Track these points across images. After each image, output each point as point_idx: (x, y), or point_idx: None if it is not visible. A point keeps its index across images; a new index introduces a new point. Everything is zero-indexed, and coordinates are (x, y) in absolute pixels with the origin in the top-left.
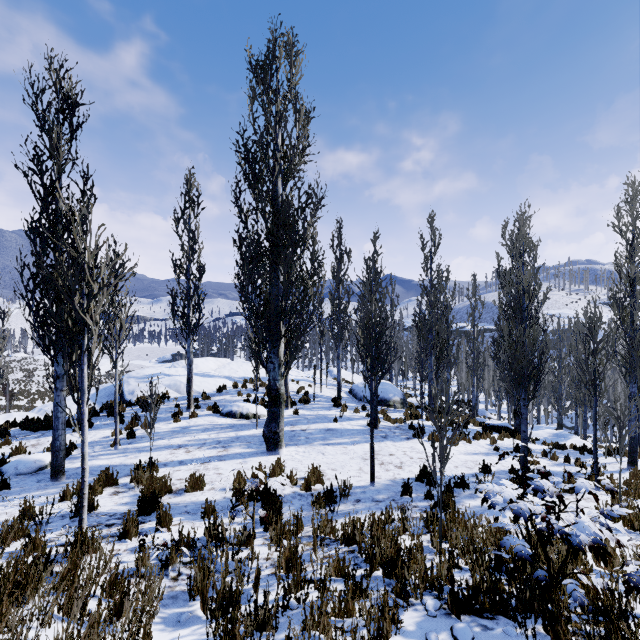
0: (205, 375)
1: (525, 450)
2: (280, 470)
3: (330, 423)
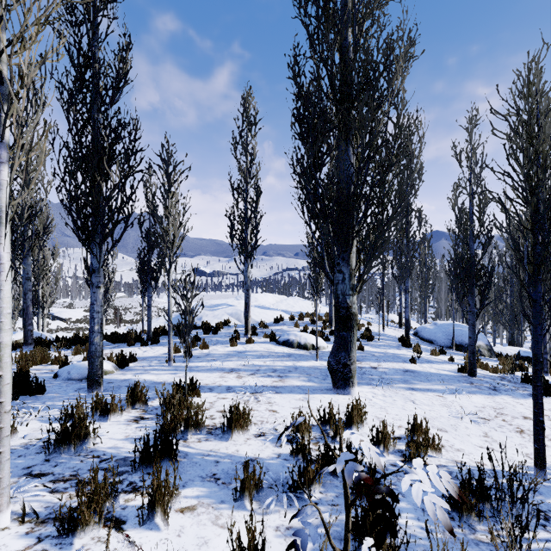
0: (263, 307)
1: None
2: (360, 419)
3: (406, 363)
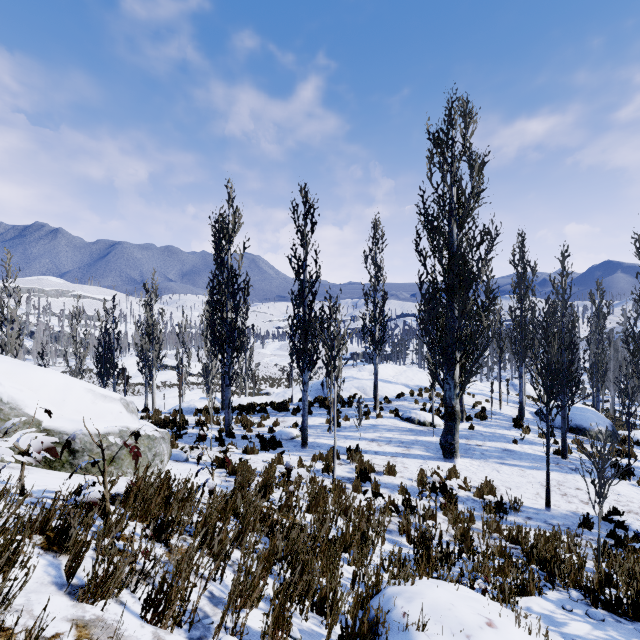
0: (385, 381)
1: None
2: (455, 476)
3: (508, 444)
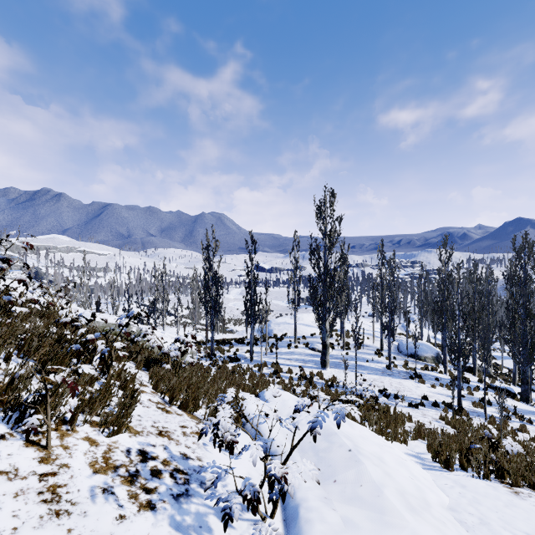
0: (306, 325)
1: (458, 395)
2: (320, 374)
3: (363, 362)
